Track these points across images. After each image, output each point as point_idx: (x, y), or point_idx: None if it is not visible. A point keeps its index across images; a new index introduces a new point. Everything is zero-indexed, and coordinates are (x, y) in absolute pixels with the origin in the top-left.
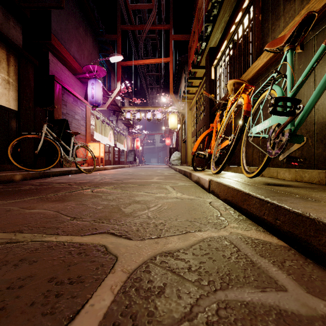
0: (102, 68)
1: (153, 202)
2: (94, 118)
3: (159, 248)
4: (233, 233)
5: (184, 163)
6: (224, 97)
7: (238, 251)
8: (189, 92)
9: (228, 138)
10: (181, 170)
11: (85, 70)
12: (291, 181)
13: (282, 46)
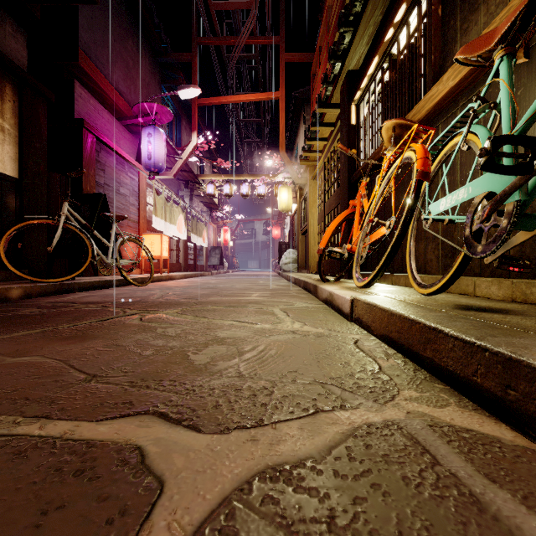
0: (165, 107)
1: (250, 342)
2: (153, 193)
3: (259, 457)
4: (413, 413)
5: (303, 268)
6: (375, 153)
7: (435, 466)
8: (312, 149)
9: (386, 223)
10: (298, 281)
11: (137, 111)
12: (503, 301)
13: (489, 50)
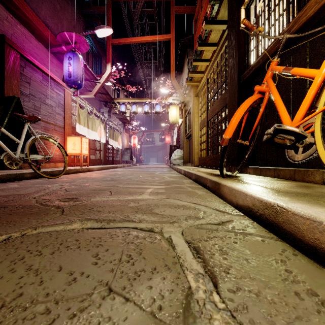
0: (82, 37)
1: None
2: (77, 106)
3: None
4: None
5: (187, 162)
6: (282, 34)
7: None
8: (197, 70)
9: None
10: (188, 173)
11: (61, 40)
12: None
13: None
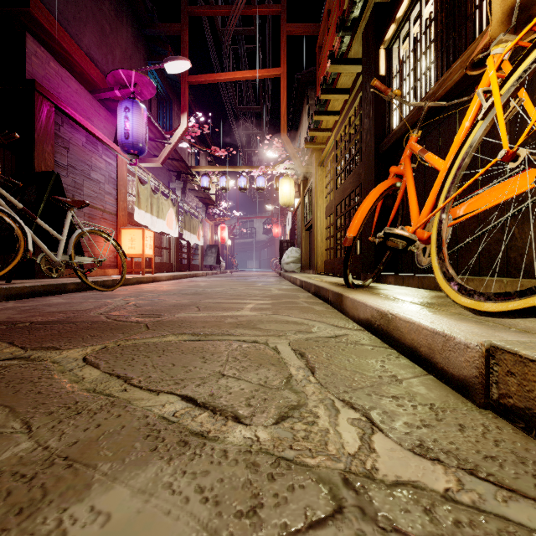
0: (145, 77)
1: None
2: (136, 181)
3: None
4: None
5: (307, 268)
6: (426, 97)
7: None
8: (320, 127)
9: None
10: (306, 284)
11: (113, 81)
12: None
13: None
